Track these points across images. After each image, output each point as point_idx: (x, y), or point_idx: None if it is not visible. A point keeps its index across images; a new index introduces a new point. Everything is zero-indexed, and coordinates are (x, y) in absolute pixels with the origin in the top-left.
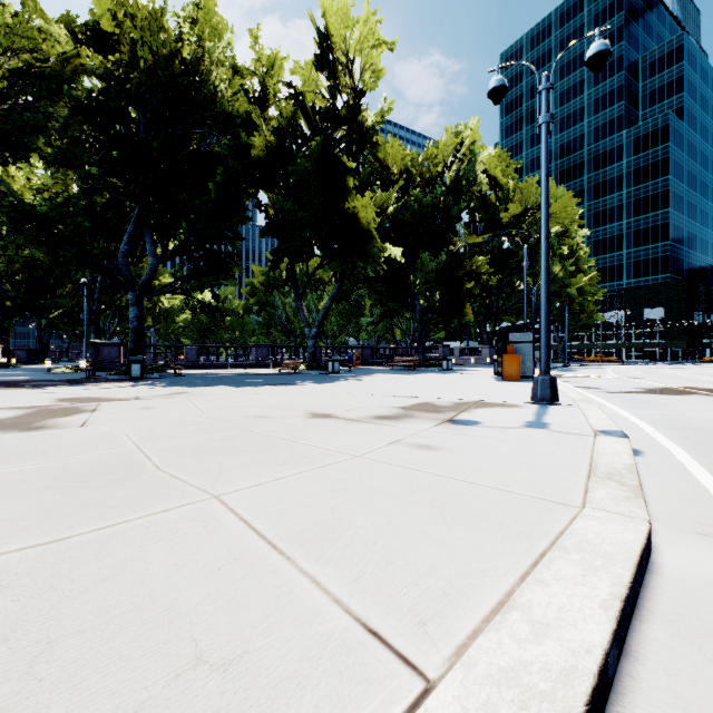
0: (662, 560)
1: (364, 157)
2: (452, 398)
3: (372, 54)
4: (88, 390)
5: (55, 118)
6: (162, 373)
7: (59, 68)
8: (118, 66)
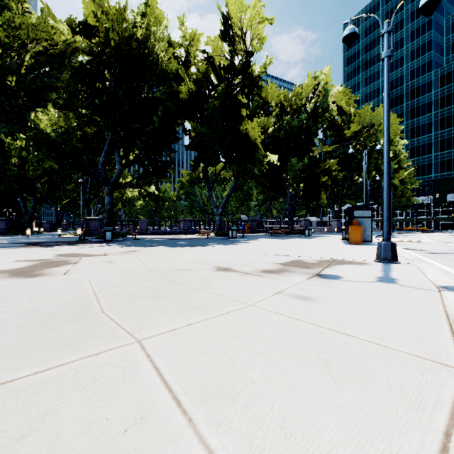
0: None
1: (253, 96)
2: (316, 256)
3: (258, 27)
4: (77, 248)
5: (61, 80)
6: (125, 238)
7: (64, 50)
8: (98, 46)
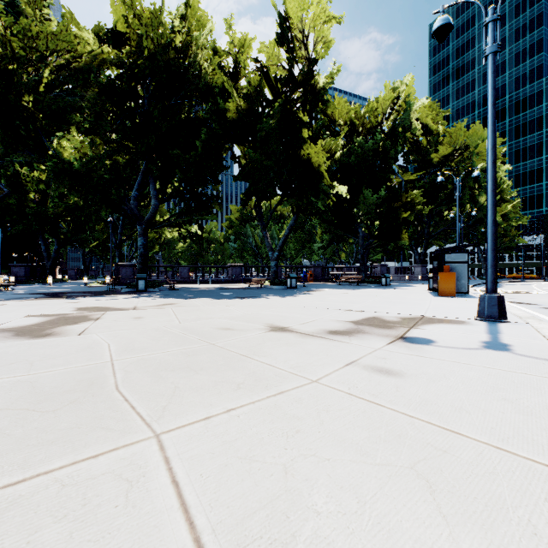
0: None
1: (316, 113)
2: (398, 312)
3: (323, 27)
4: (103, 300)
5: (86, 99)
6: (162, 287)
7: (89, 63)
8: (130, 57)
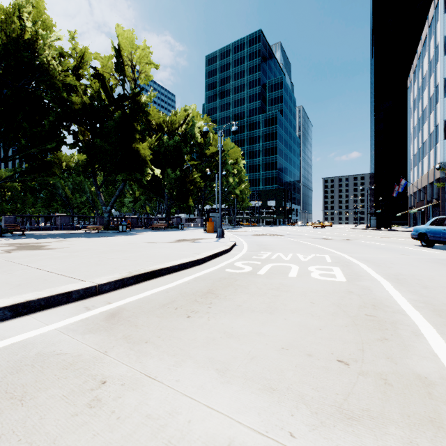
0: (230, 252)
1: (139, 117)
2: (191, 238)
3: (145, 67)
4: None
5: None
6: None
7: None
8: None
